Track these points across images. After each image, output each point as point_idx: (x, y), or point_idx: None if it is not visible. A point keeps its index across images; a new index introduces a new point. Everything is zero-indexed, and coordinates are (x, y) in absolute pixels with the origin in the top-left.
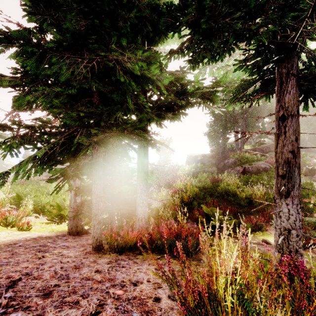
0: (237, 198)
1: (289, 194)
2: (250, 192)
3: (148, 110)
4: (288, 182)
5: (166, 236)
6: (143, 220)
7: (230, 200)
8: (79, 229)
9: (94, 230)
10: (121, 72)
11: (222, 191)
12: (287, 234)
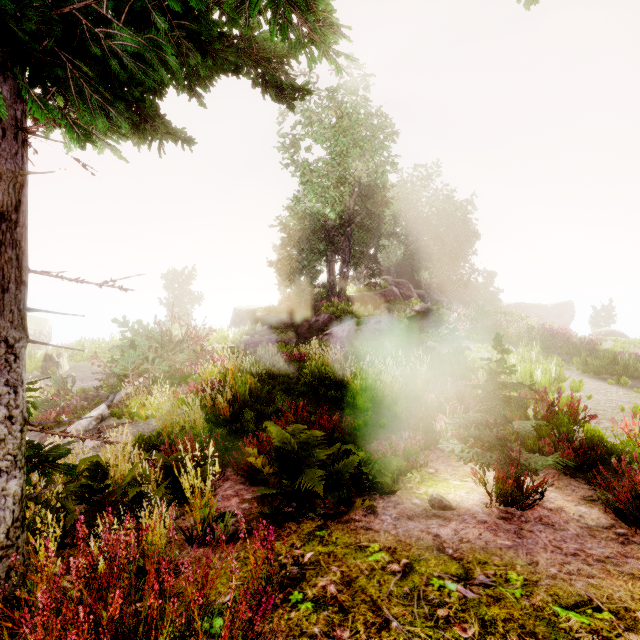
0: (348, 392)
1: None
2: (372, 376)
3: None
4: None
5: None
6: None
7: (332, 398)
8: None
9: None
10: None
11: (314, 380)
12: None
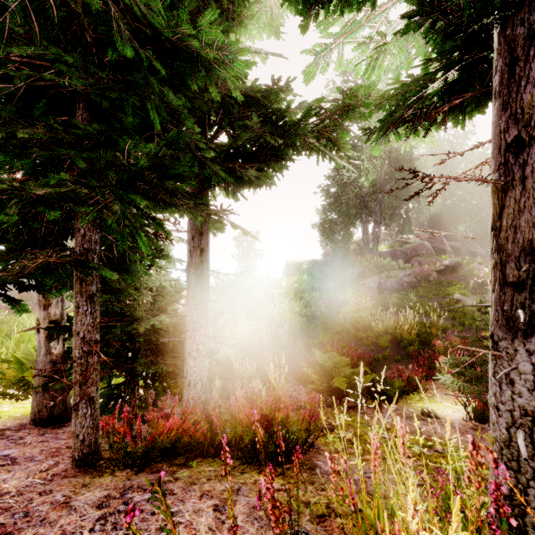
0: (372, 334)
1: (534, 329)
2: (393, 323)
3: (205, 154)
4: (532, 299)
5: (244, 422)
6: (198, 385)
7: (360, 337)
8: (58, 411)
9: (76, 420)
10: (123, 27)
11: (347, 322)
12: (529, 426)
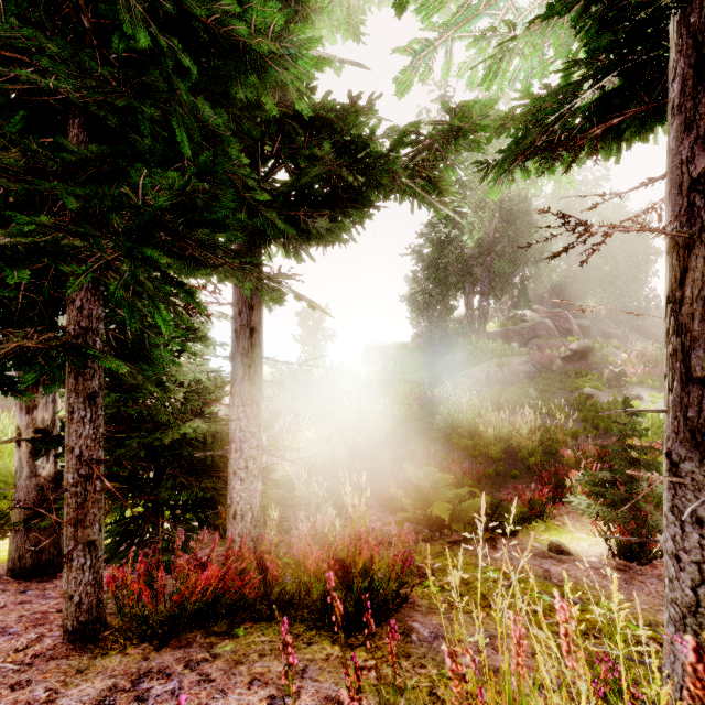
0: (481, 441)
1: None
2: (508, 427)
3: (257, 196)
4: None
5: (311, 571)
6: (247, 517)
7: (465, 445)
8: (48, 557)
9: (68, 574)
10: None
11: (447, 426)
12: None
